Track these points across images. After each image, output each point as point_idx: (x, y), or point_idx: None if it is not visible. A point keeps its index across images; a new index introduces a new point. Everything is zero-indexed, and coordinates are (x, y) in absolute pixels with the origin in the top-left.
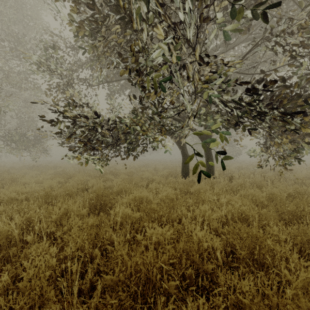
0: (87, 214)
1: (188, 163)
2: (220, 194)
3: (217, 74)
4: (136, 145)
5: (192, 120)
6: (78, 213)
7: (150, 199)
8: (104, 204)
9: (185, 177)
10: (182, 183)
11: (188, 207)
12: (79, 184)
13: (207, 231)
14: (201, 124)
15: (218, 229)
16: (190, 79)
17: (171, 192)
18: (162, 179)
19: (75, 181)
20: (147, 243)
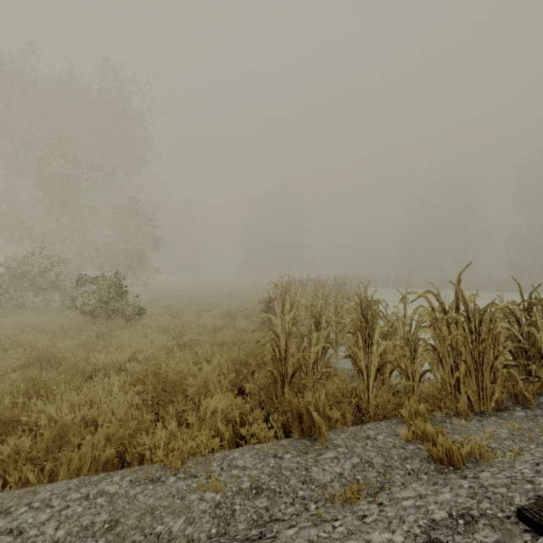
0: None
1: None
2: None
3: None
4: None
5: None
6: None
7: None
8: None
9: None
10: None
11: None
12: None
13: None
14: None
15: None
16: None
17: None
18: None
19: None
20: None
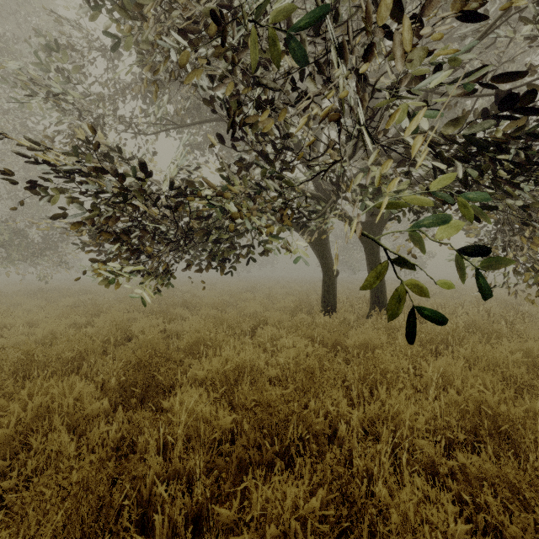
0: (114, 406)
1: (335, 286)
2: (414, 356)
3: (433, 60)
4: (232, 248)
5: (345, 198)
6: (78, 415)
7: (260, 367)
8: (154, 380)
9: (329, 312)
10: (326, 328)
11: (345, 386)
12: (112, 330)
13: (413, 474)
14: (367, 204)
15: (435, 458)
16: (373, 47)
17: (305, 350)
18: (285, 318)
19: (106, 323)
20: (248, 538)
